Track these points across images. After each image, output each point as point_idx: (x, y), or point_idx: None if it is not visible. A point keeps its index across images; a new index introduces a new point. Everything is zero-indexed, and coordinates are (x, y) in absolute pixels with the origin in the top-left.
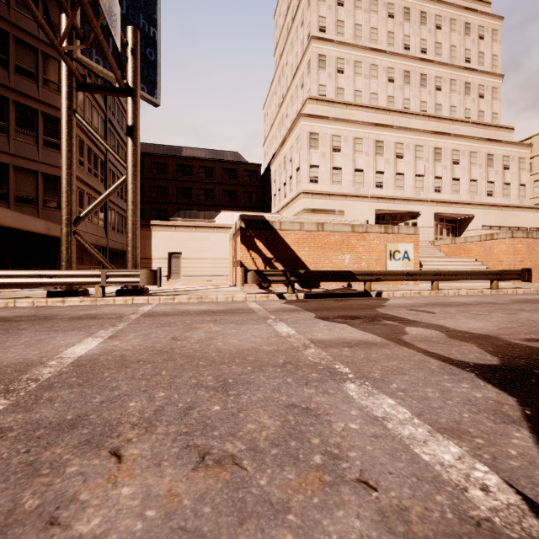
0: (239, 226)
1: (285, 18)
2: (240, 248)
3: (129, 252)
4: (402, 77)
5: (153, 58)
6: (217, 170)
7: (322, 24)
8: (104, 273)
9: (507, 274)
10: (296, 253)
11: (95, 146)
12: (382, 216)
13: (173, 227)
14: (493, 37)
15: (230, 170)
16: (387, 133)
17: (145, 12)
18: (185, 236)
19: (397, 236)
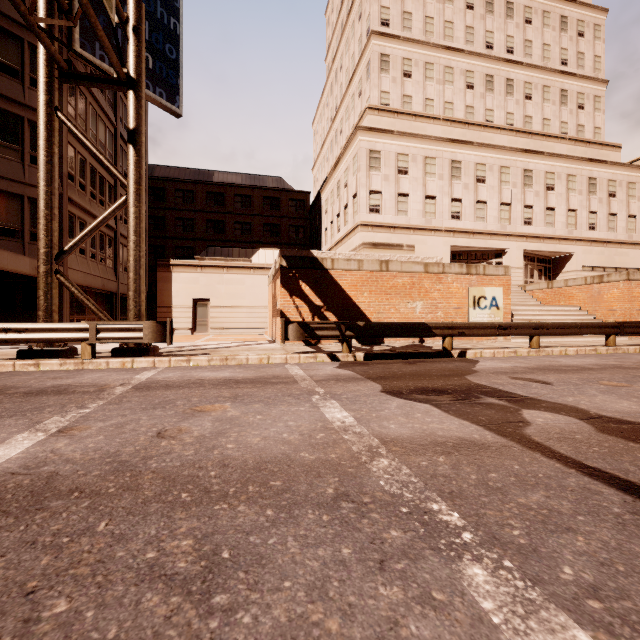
0: (279, 264)
1: (339, 13)
2: (280, 292)
3: (130, 298)
4: (484, 82)
5: (174, 56)
6: (256, 199)
7: (384, 16)
8: (94, 326)
9: (628, 326)
10: (353, 300)
11: (101, 166)
12: (459, 254)
13: (199, 268)
14: (596, 34)
15: (272, 199)
16: (466, 151)
17: None
18: (214, 278)
19: (482, 277)
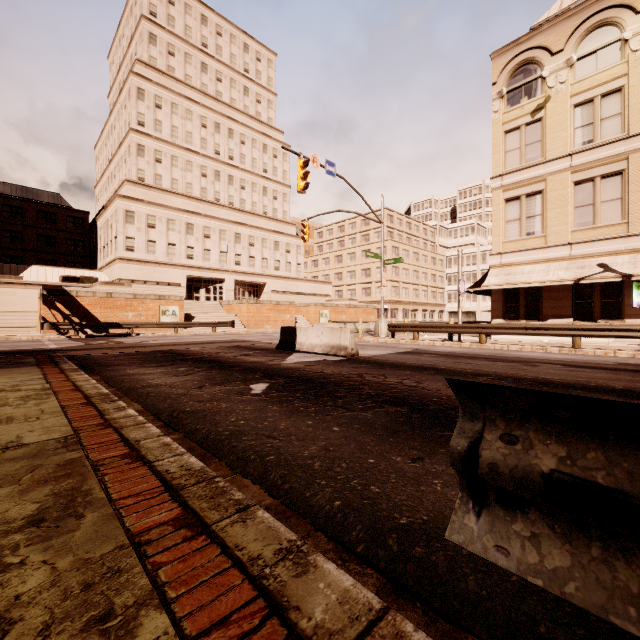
0: (42, 293)
1: (118, 73)
2: (43, 307)
3: None
4: (214, 174)
5: None
6: (29, 211)
7: (141, 119)
8: None
9: (221, 324)
10: (90, 312)
11: None
12: (196, 279)
13: None
14: (284, 158)
15: (47, 213)
16: (197, 218)
17: None
18: None
19: (168, 301)
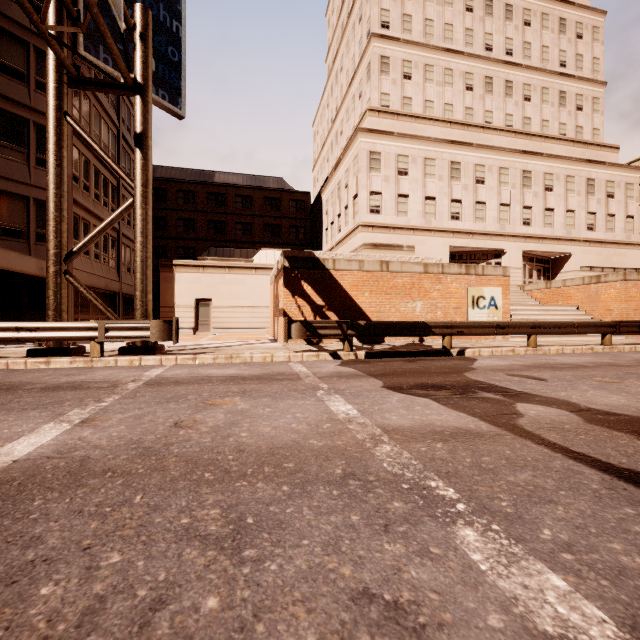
0: (282, 265)
1: (340, 14)
2: (283, 292)
3: (137, 297)
4: (483, 84)
5: (177, 59)
6: (257, 200)
7: (384, 18)
8: (103, 325)
9: (623, 326)
10: (354, 300)
11: (105, 167)
12: (459, 254)
13: (201, 268)
14: (594, 36)
15: (272, 200)
16: (465, 152)
17: (166, 1)
18: (216, 278)
19: (481, 278)
